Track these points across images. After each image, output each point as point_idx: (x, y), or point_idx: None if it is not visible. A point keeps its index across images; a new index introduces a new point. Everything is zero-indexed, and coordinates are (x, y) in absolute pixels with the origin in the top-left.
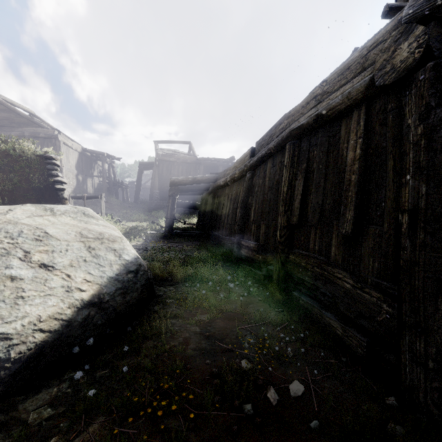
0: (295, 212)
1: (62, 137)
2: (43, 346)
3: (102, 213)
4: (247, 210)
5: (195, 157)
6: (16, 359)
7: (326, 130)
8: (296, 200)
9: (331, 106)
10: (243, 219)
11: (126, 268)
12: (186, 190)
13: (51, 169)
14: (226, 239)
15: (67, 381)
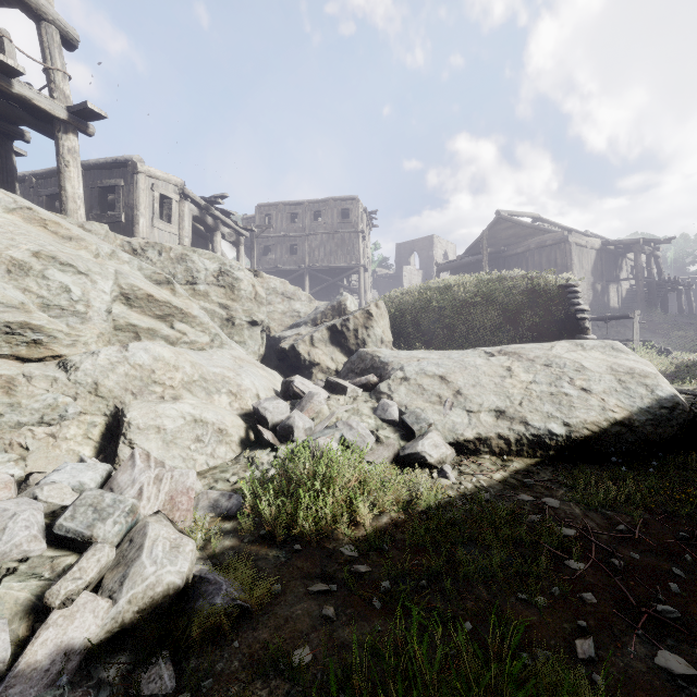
0: None
1: (573, 236)
2: (588, 438)
3: (634, 340)
4: None
5: None
6: (574, 439)
7: None
8: None
9: None
10: None
11: (658, 404)
12: None
13: (571, 298)
14: None
15: (605, 466)
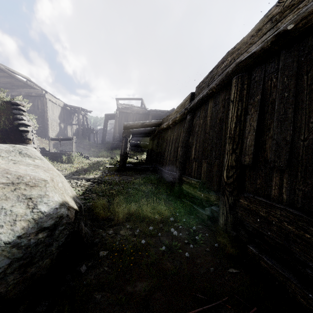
0: (248, 150)
1: (48, 95)
2: None
3: (73, 151)
4: (188, 148)
5: (146, 109)
6: None
7: (292, 49)
8: (248, 137)
9: (304, 13)
10: (184, 157)
11: (37, 225)
12: (137, 133)
13: (17, 113)
14: (169, 173)
15: None
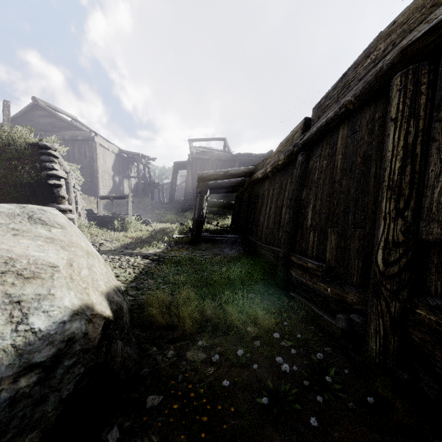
0: (438, 212)
1: (98, 138)
2: None
3: (129, 214)
4: (300, 209)
5: (230, 153)
6: None
7: None
8: (437, 185)
9: None
10: (293, 223)
11: (19, 360)
12: (217, 188)
13: (46, 161)
14: (267, 248)
15: None
